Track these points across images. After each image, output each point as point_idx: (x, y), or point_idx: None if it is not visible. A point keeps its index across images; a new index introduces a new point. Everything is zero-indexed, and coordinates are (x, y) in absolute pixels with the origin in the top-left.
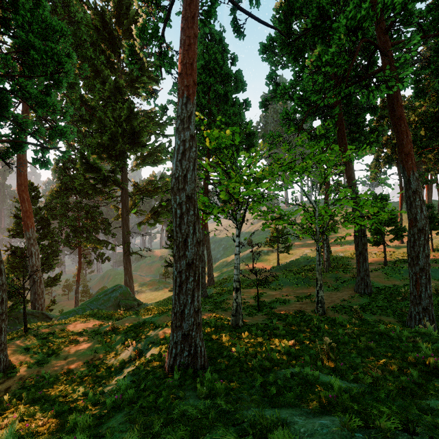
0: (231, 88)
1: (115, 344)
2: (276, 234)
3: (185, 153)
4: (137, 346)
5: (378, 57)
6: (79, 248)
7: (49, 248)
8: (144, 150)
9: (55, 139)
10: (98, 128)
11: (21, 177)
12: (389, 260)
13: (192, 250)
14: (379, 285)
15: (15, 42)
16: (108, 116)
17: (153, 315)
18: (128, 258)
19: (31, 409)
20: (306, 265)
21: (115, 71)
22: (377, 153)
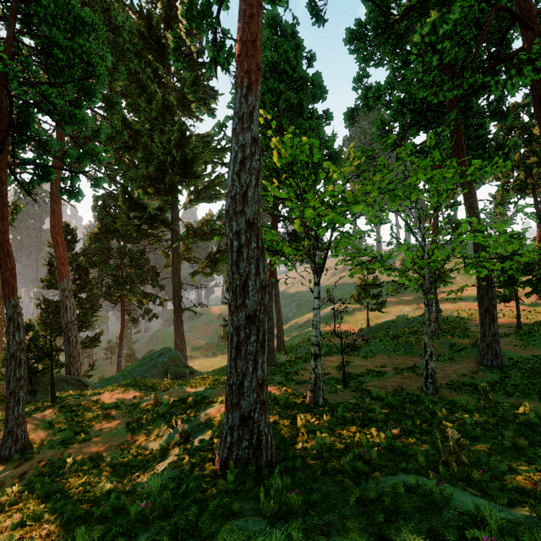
0: (307, 97)
1: (158, 423)
2: (370, 282)
3: (245, 163)
4: (183, 428)
5: (514, 39)
6: (122, 303)
7: (87, 302)
8: (198, 183)
9: (86, 162)
10: (143, 156)
11: (55, 216)
12: (524, 322)
13: (254, 297)
14: (513, 355)
15: (37, 42)
16: (155, 141)
17: (207, 387)
18: (180, 315)
19: (39, 509)
20: (406, 328)
21: (164, 87)
22: (505, 179)
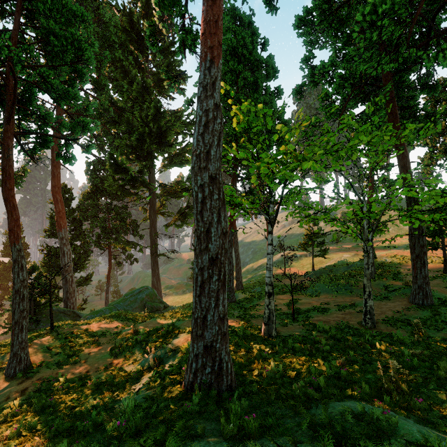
0: (261, 76)
1: (136, 349)
2: (316, 230)
3: (208, 126)
4: (156, 354)
5: (442, 20)
6: (109, 249)
7: (81, 249)
8: (171, 150)
9: (77, 131)
10: (126, 129)
11: (55, 179)
12: None
13: (216, 242)
14: (441, 295)
15: (38, 32)
16: (136, 116)
17: (177, 319)
18: (156, 260)
19: (33, 422)
20: (346, 271)
21: (143, 72)
22: (432, 144)
